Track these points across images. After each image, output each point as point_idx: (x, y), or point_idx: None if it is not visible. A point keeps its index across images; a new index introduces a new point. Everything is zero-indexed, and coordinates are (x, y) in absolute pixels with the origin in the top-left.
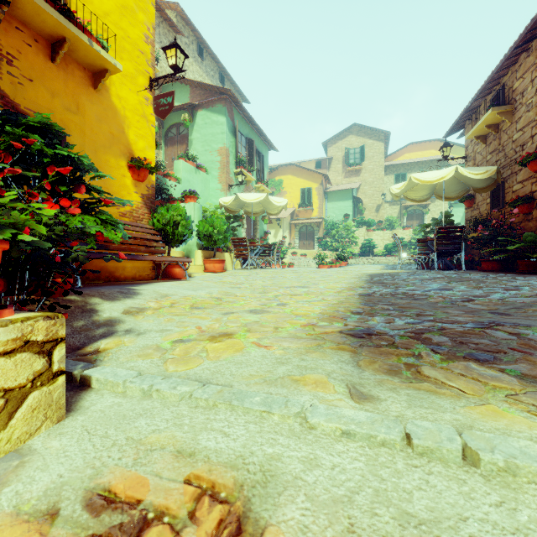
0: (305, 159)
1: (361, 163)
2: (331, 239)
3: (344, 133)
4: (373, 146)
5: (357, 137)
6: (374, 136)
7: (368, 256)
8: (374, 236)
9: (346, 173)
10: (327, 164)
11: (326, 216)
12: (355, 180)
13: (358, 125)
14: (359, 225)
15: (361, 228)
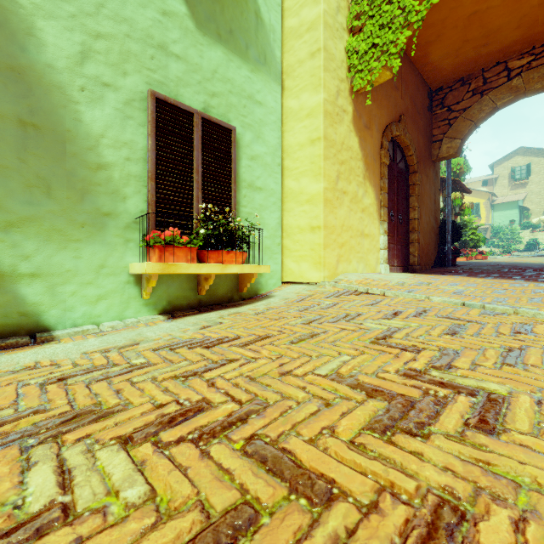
0: (472, 179)
1: (527, 177)
2: (498, 240)
3: (510, 155)
4: (540, 162)
5: (523, 157)
6: (541, 154)
7: (533, 251)
8: (539, 235)
9: (511, 186)
10: (493, 182)
11: (493, 223)
12: (521, 192)
13: (524, 148)
14: (524, 228)
15: (526, 230)
